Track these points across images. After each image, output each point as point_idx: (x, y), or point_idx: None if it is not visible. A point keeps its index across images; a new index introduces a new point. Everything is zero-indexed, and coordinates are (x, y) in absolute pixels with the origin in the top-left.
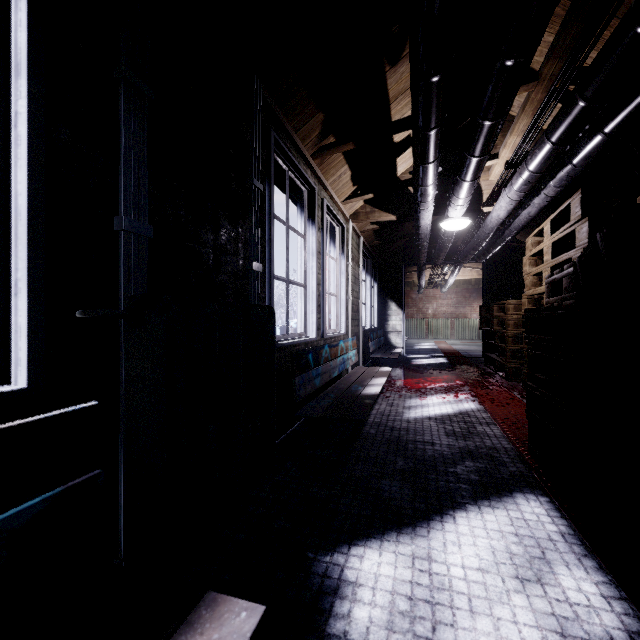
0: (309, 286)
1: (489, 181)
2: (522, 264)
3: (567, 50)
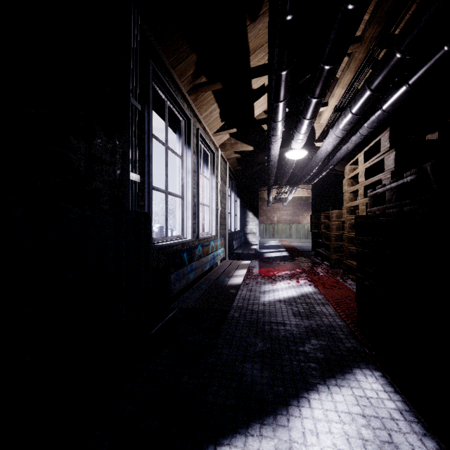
0: (186, 197)
1: (320, 124)
2: (338, 186)
3: (385, 16)
